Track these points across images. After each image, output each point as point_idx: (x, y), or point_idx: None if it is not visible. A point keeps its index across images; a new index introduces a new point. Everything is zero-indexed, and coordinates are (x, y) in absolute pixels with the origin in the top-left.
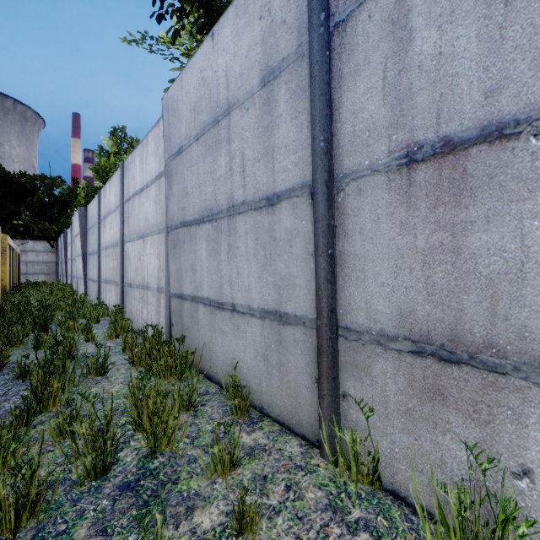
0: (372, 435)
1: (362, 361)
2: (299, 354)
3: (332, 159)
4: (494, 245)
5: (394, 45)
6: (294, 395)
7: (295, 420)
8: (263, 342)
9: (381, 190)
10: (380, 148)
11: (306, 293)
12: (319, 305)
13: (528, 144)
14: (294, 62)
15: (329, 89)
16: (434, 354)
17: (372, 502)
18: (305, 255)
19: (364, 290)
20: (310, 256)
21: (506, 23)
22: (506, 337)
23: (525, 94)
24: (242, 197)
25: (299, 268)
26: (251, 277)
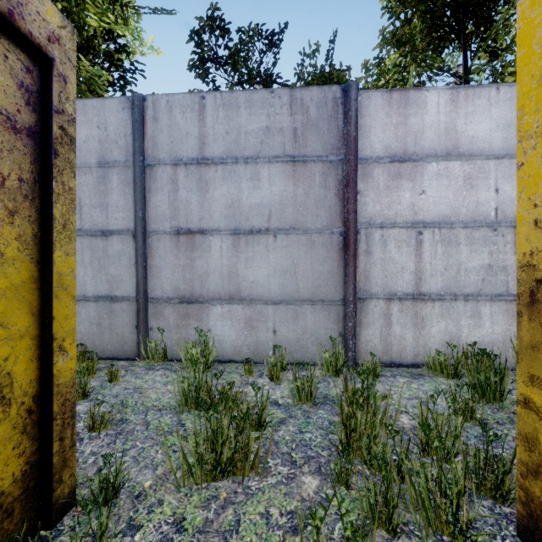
0: (164, 341)
1: (160, 311)
2: (125, 316)
3: (146, 222)
4: (202, 265)
5: (173, 188)
6: (122, 339)
7: (122, 352)
8: (97, 315)
9: (168, 241)
10: (168, 225)
11: (130, 284)
12: (138, 289)
13: (209, 237)
14: (124, 167)
15: (144, 191)
16: (186, 302)
17: (164, 364)
18: (130, 265)
19: (160, 281)
20: (133, 266)
21: (204, 201)
22: (205, 292)
23: (208, 223)
24: (79, 226)
25: (125, 271)
26: (86, 277)
